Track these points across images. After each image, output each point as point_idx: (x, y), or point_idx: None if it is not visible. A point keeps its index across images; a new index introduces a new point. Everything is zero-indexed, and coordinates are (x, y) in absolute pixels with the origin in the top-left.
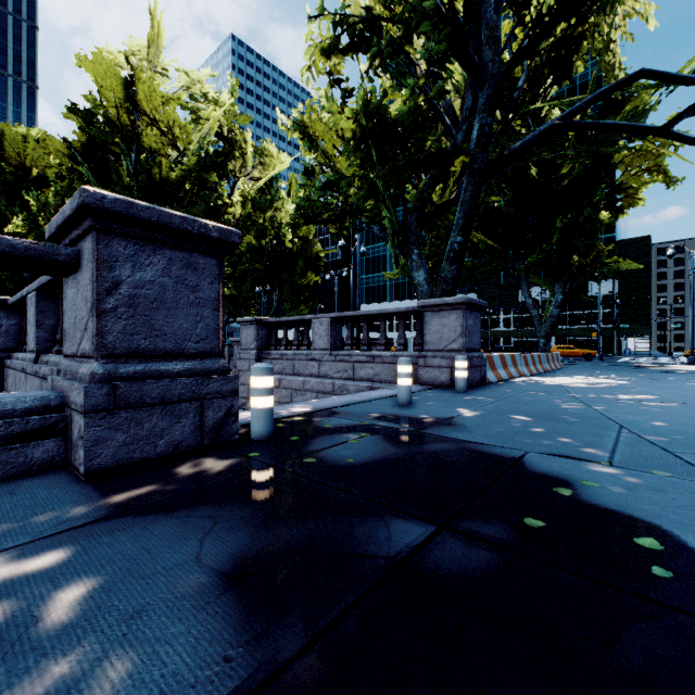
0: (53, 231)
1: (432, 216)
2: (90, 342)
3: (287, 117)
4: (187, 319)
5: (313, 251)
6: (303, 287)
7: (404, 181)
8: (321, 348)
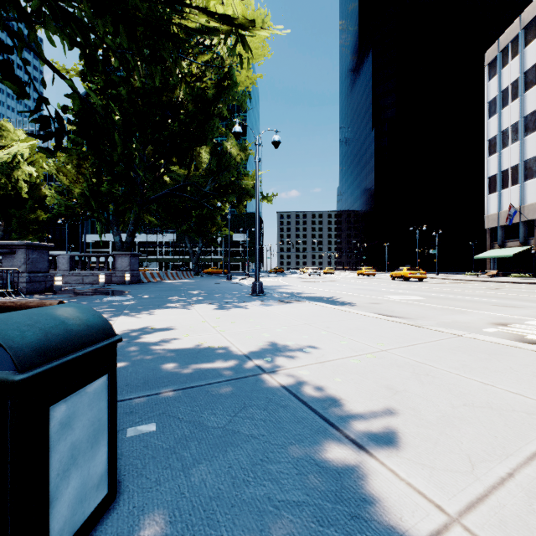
0: (4, 245)
1: (124, 213)
2: (23, 270)
3: (47, 166)
4: (42, 265)
5: (41, 193)
6: (32, 221)
7: (107, 205)
8: (64, 270)
